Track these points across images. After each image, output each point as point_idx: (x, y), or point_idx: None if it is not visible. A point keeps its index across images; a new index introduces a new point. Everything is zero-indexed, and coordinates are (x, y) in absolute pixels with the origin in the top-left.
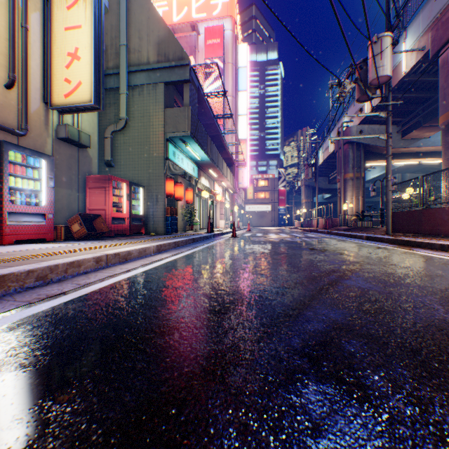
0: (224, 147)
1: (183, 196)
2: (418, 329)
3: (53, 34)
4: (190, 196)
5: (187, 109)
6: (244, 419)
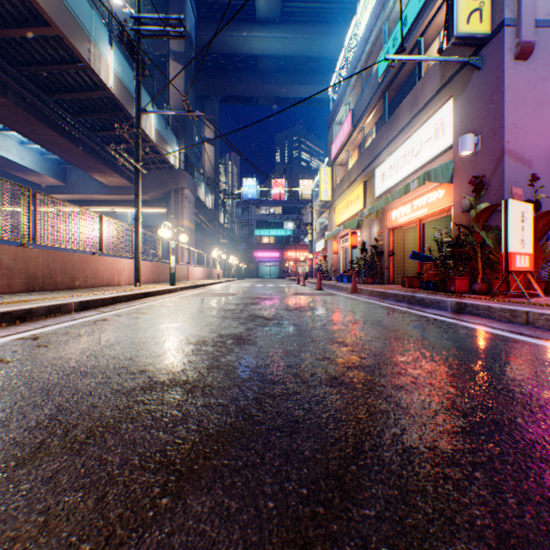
0: None
1: None
2: (263, 371)
3: None
4: None
5: None
6: (366, 341)
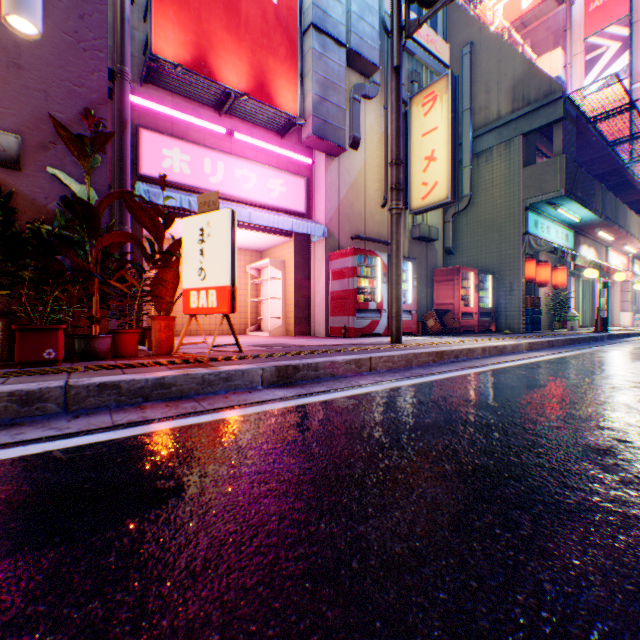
0: (628, 184)
1: (548, 279)
2: None
3: (410, 145)
4: (559, 277)
5: (558, 160)
6: None
